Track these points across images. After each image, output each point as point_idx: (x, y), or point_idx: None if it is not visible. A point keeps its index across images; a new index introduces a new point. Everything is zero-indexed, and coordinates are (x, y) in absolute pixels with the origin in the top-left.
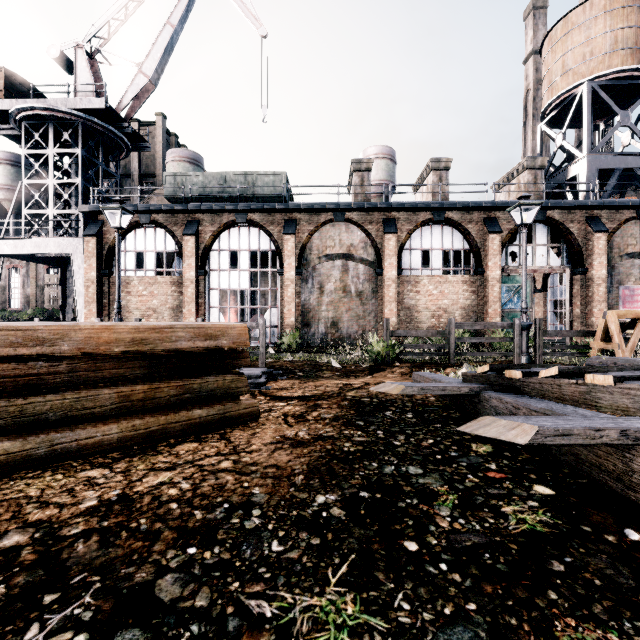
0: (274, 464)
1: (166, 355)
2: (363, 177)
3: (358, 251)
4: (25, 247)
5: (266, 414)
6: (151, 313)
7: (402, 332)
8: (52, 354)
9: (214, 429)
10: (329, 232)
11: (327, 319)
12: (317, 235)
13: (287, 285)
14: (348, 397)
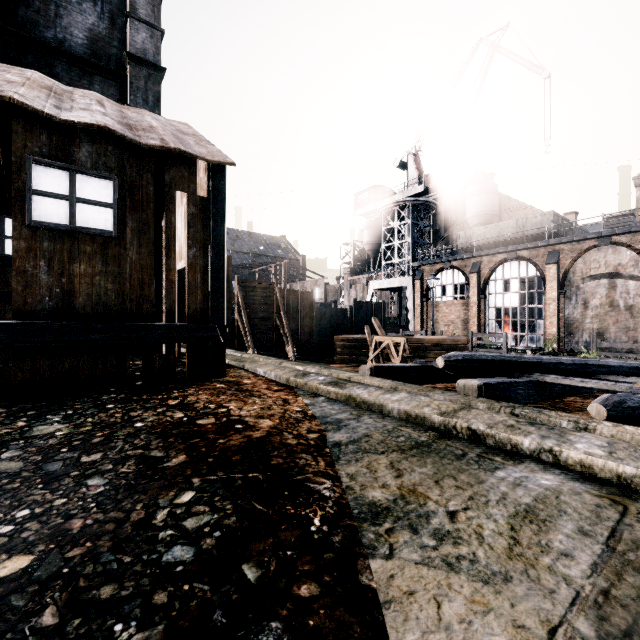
0: None
1: (444, 345)
2: None
3: (627, 269)
4: (384, 284)
5: None
6: (450, 323)
7: (608, 344)
8: (422, 343)
9: None
10: (593, 256)
11: (591, 330)
12: (580, 260)
13: (549, 303)
14: None
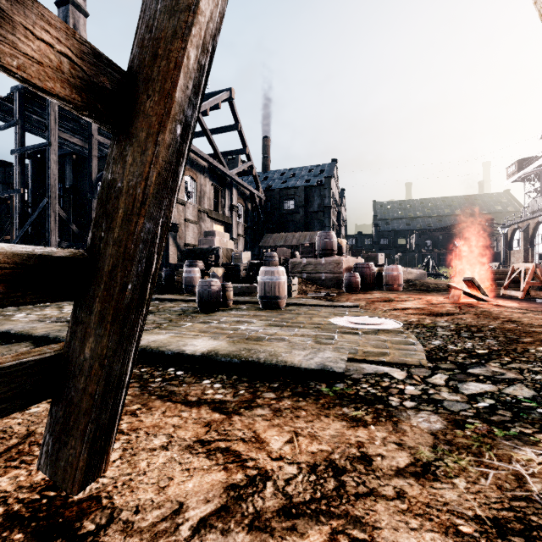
0: None
1: None
2: None
3: None
4: None
5: None
6: None
7: None
8: None
9: None
10: None
11: None
12: None
13: None
14: None
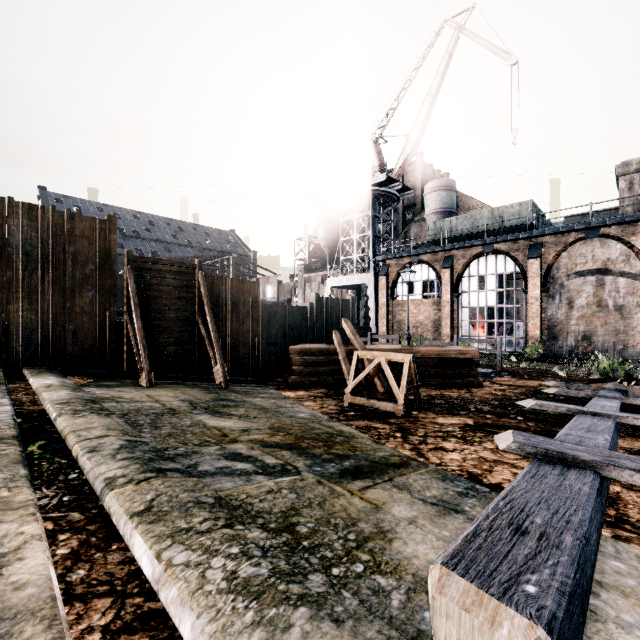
0: (483, 396)
1: (447, 359)
2: (632, 180)
3: (617, 265)
4: (343, 281)
5: (487, 387)
6: (419, 325)
7: (633, 353)
8: (416, 357)
9: (464, 387)
10: (579, 250)
11: (577, 333)
12: (565, 254)
13: (531, 302)
14: (537, 388)
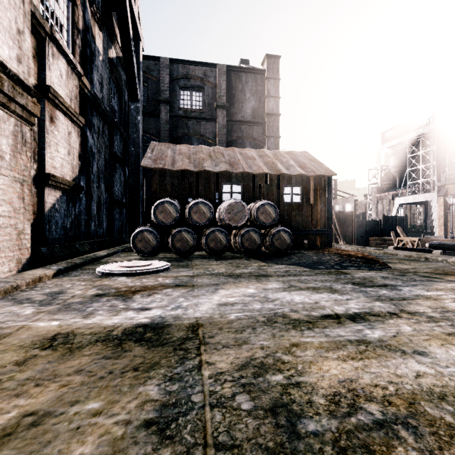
0: None
1: None
2: None
3: None
4: (409, 200)
5: None
6: None
7: None
8: None
9: None
10: None
11: None
12: None
13: None
14: None
